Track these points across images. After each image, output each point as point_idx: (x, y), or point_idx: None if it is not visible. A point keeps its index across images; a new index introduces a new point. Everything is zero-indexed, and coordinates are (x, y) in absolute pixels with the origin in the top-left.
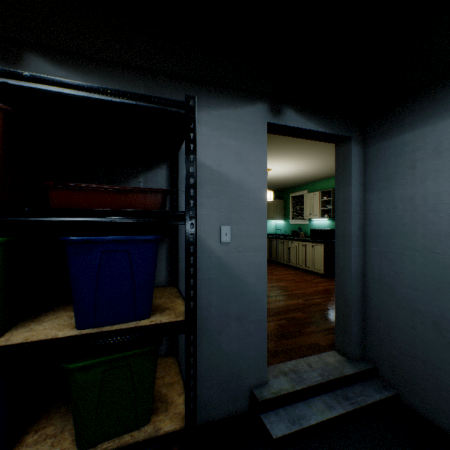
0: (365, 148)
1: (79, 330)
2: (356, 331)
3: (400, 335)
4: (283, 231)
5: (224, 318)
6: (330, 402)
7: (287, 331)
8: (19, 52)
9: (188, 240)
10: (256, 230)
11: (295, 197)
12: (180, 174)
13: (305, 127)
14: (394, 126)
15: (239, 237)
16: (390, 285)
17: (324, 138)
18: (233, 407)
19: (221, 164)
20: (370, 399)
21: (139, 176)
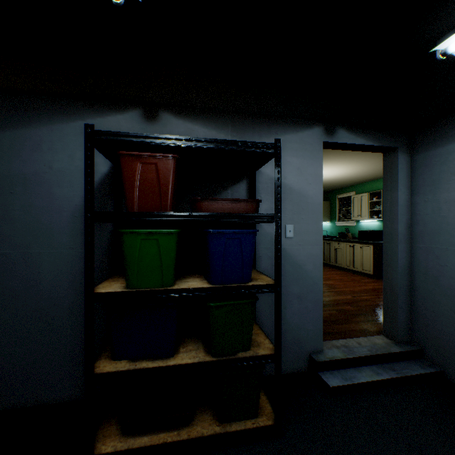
0: (412, 156)
1: (214, 285)
2: (403, 318)
3: (444, 320)
4: (328, 233)
5: (288, 296)
6: (378, 370)
7: (337, 319)
8: (156, 111)
9: (276, 232)
10: (314, 228)
11: (342, 198)
12: (255, 186)
13: (355, 143)
14: (439, 138)
15: (300, 233)
16: (435, 277)
17: (372, 150)
18: (295, 366)
19: (286, 177)
20: (414, 372)
21: (228, 189)
